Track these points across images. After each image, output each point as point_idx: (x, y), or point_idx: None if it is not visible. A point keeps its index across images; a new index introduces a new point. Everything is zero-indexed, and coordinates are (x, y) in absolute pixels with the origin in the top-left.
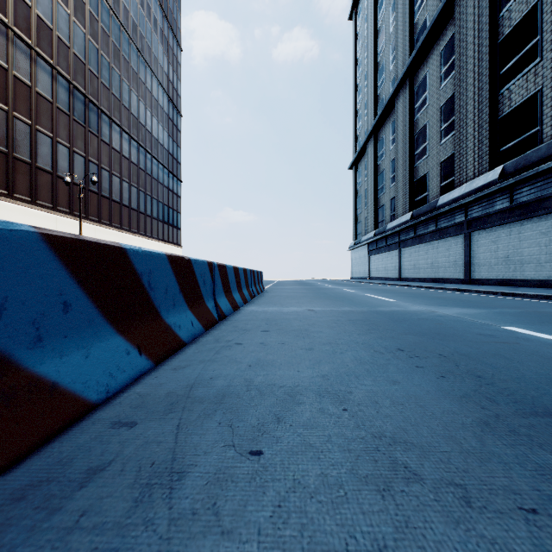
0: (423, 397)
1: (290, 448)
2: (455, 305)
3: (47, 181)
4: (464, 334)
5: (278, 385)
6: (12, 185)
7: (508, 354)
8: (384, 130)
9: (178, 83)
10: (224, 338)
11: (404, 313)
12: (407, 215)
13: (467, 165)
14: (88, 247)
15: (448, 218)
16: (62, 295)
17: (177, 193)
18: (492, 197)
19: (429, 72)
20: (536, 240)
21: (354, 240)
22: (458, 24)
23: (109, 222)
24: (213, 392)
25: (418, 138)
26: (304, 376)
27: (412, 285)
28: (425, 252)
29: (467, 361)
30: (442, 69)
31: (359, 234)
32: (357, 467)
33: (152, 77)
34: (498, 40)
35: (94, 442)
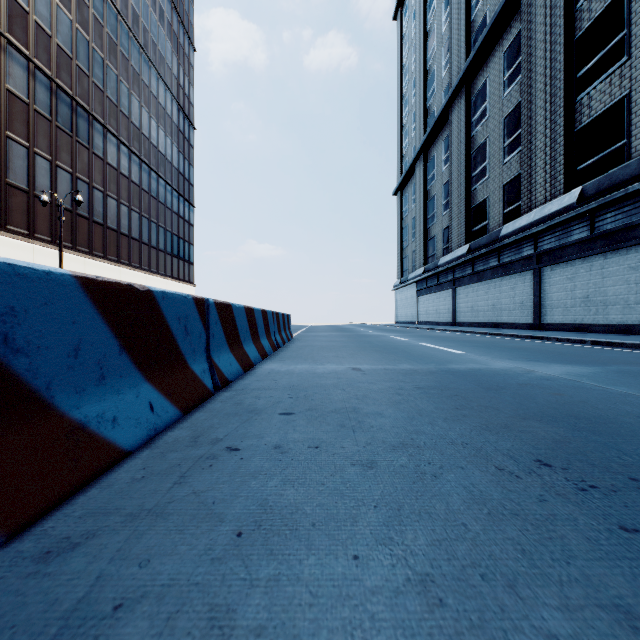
0: None
1: None
2: (550, 360)
3: (21, 201)
4: (618, 417)
5: None
6: None
7: None
8: (435, 148)
9: (190, 88)
10: (210, 433)
11: (491, 374)
12: (463, 247)
13: (536, 187)
14: None
15: (514, 251)
16: None
17: (189, 221)
18: (569, 225)
19: (489, 77)
20: (624, 276)
21: (399, 278)
22: (525, 19)
23: (104, 255)
24: None
25: (476, 156)
26: (372, 587)
27: (473, 332)
28: (485, 291)
29: None
30: (506, 74)
31: (405, 270)
32: None
33: (158, 79)
34: (574, 37)
35: None
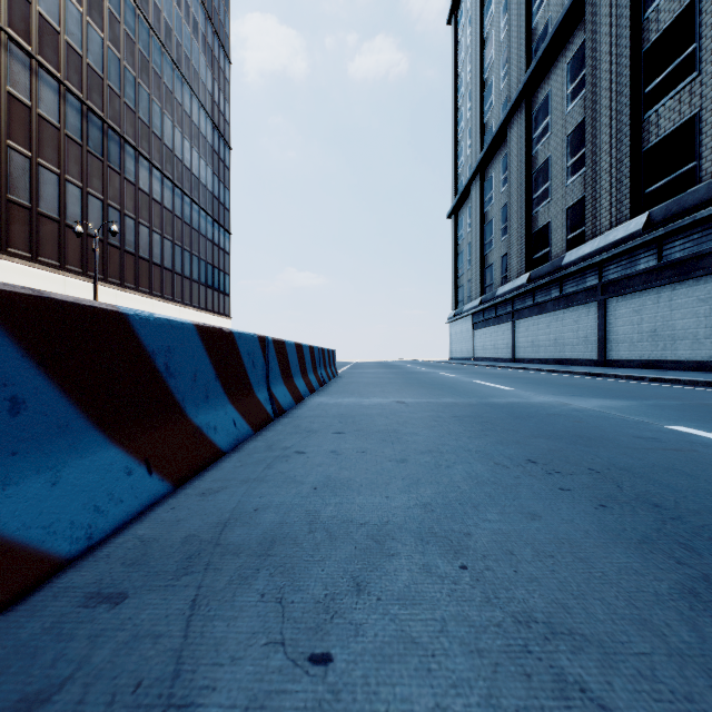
0: (582, 542)
1: (378, 649)
2: (593, 395)
3: (52, 231)
4: (616, 436)
5: (357, 521)
6: (5, 237)
7: (687, 469)
8: (493, 167)
9: (225, 105)
10: (280, 444)
11: (528, 406)
12: (523, 277)
13: (601, 211)
14: (58, 309)
15: (577, 281)
16: (7, 386)
17: (224, 248)
18: (635, 254)
19: (551, 91)
20: (693, 309)
21: (453, 309)
22: (590, 29)
23: (135, 286)
24: (257, 536)
25: (538, 177)
26: (395, 506)
27: (531, 368)
28: (547, 325)
29: (631, 480)
30: (569, 87)
31: (460, 301)
32: (497, 690)
33: (191, 97)
34: (642, 50)
35: (46, 638)
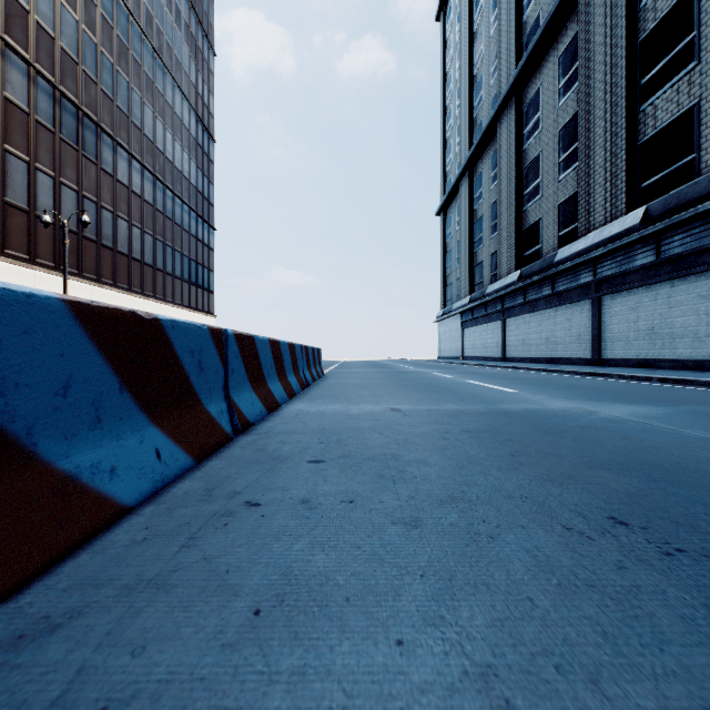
0: None
1: None
2: (614, 399)
3: (20, 223)
4: (699, 465)
5: None
6: None
7: None
8: (482, 164)
9: (210, 97)
10: (227, 485)
11: (549, 415)
12: (514, 274)
13: (595, 207)
14: None
15: (570, 278)
16: None
17: (208, 245)
18: (631, 249)
19: (542, 85)
20: (693, 306)
21: (442, 308)
22: (583, 20)
23: (113, 282)
24: None
25: (528, 173)
26: (421, 683)
27: (525, 368)
28: (538, 323)
29: None
30: (561, 81)
31: (449, 300)
32: None
33: (174, 87)
34: (637, 40)
35: None
